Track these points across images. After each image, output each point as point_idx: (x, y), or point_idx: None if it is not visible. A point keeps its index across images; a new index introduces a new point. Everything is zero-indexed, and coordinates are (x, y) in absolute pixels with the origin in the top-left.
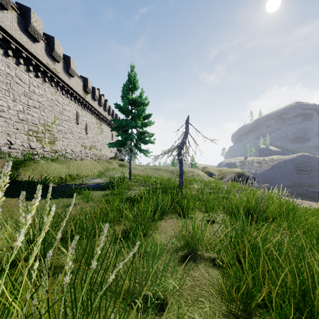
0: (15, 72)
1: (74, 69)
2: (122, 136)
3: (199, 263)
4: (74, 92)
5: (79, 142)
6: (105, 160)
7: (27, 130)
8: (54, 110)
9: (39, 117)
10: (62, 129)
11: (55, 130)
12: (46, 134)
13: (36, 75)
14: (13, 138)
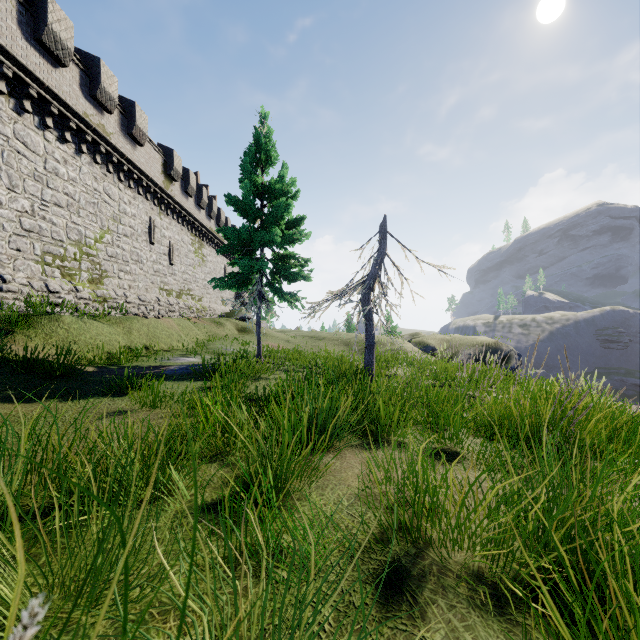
0: (13, 127)
1: (143, 127)
2: (241, 262)
3: (439, 591)
4: (144, 177)
5: (156, 281)
6: (211, 320)
7: (40, 254)
8: (100, 213)
9: (67, 226)
10: (118, 254)
11: (102, 255)
12: (83, 262)
13: (60, 136)
14: (8, 269)
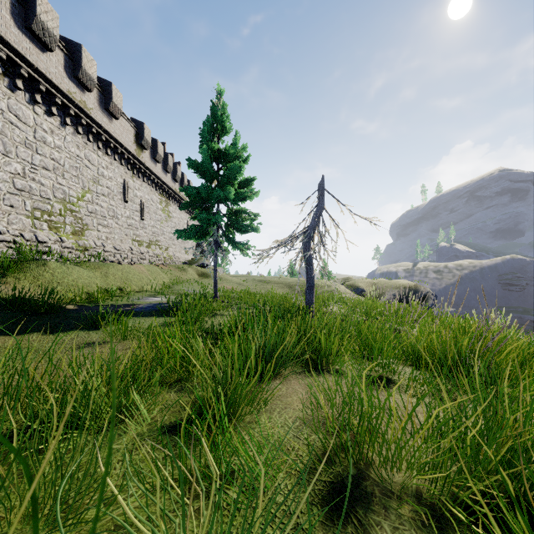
0: (7, 102)
1: (118, 104)
2: (200, 216)
3: (382, 512)
4: (119, 145)
5: (129, 233)
6: (175, 266)
7: (30, 209)
8: (82, 175)
9: (53, 186)
10: (97, 210)
11: (83, 211)
12: (67, 217)
13: (48, 110)
14: (3, 222)
